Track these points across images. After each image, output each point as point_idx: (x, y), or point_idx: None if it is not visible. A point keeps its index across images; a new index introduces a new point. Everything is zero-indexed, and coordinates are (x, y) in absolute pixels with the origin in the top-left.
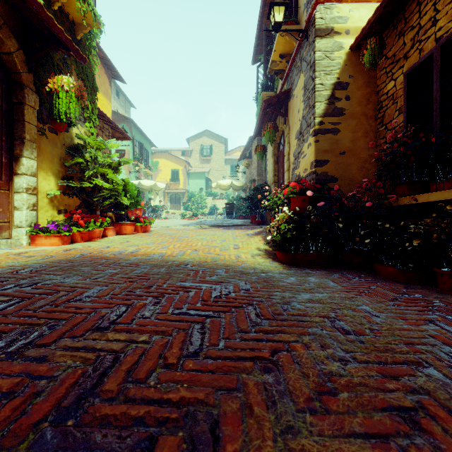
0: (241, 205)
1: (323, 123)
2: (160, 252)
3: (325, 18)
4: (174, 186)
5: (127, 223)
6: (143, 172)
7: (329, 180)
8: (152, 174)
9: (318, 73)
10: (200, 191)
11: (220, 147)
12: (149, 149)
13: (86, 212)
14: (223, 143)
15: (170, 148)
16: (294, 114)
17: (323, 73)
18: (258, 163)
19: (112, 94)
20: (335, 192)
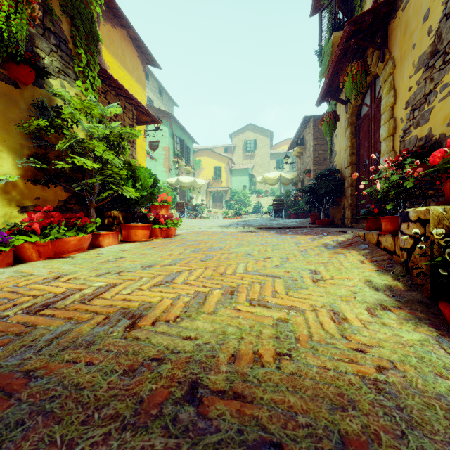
0: (292, 202)
1: None
2: (145, 301)
3: None
4: (217, 184)
5: (137, 225)
6: (184, 170)
7: None
8: (194, 173)
9: None
10: (243, 188)
11: (265, 141)
12: (190, 146)
13: (79, 210)
14: (268, 137)
15: (213, 146)
16: (409, 32)
17: None
18: (315, 149)
19: (155, 93)
20: None
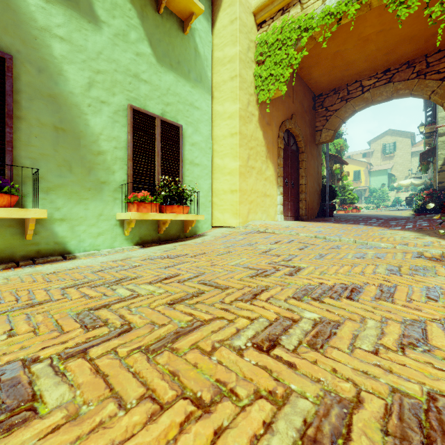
0: None
1: (442, 168)
2: (374, 214)
3: (443, 129)
4: (356, 184)
5: (354, 209)
6: None
7: (444, 189)
8: None
9: (439, 150)
10: (381, 186)
11: (405, 142)
12: None
13: (341, 205)
14: (409, 138)
15: (351, 153)
16: (436, 158)
17: (441, 150)
18: None
19: None
20: (439, 194)
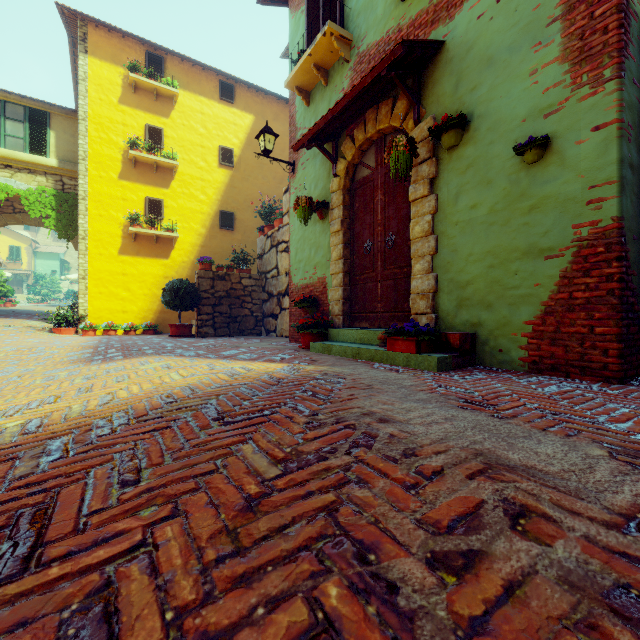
0: None
1: None
2: (32, 309)
3: None
4: (14, 265)
5: (8, 303)
6: None
7: None
8: None
9: None
10: (52, 273)
11: None
12: None
13: None
14: None
15: None
16: None
17: None
18: None
19: None
20: None
